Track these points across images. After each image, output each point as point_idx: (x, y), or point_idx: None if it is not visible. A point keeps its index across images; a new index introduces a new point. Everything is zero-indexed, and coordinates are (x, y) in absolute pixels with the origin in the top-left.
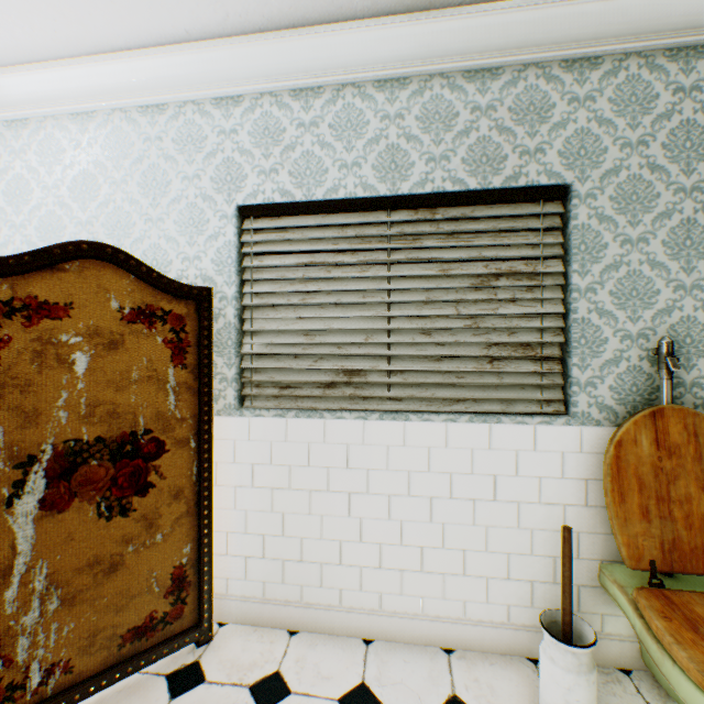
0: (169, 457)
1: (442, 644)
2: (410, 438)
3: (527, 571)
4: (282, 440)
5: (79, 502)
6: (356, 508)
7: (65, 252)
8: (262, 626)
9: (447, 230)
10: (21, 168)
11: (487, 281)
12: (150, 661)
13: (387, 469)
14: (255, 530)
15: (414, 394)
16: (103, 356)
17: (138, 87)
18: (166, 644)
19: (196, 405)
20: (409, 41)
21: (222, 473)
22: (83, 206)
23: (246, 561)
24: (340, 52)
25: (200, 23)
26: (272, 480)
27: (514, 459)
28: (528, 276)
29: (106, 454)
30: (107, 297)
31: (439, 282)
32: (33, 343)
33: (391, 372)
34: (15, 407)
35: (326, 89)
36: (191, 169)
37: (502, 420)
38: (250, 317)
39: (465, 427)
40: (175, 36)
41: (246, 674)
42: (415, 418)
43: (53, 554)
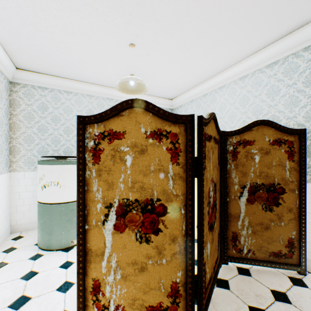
0: (286, 195)
1: None
2: None
3: None
4: None
5: (256, 202)
6: None
7: (252, 125)
8: None
9: None
10: (222, 100)
11: None
12: (279, 267)
13: None
14: None
15: None
16: (263, 157)
17: (265, 59)
18: (285, 264)
19: (297, 176)
20: None
21: (308, 207)
22: (242, 107)
23: None
24: None
25: (300, 22)
26: None
27: None
28: None
29: (263, 189)
30: (264, 137)
31: None
32: (244, 153)
33: None
34: (240, 171)
35: None
36: (290, 82)
37: None
38: None
39: None
40: (285, 33)
41: None
42: None
43: (249, 216)
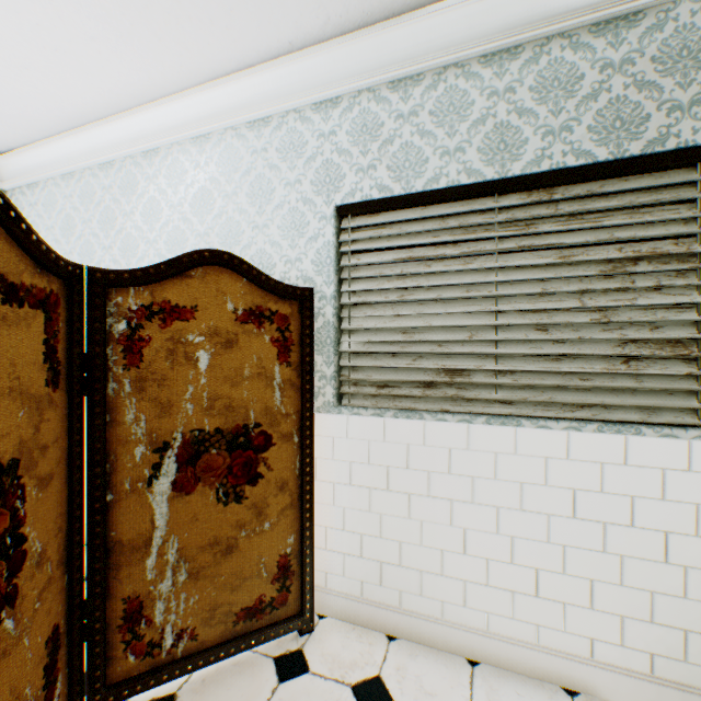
0: (275, 450)
1: (562, 682)
2: (522, 446)
3: (678, 617)
4: (379, 440)
5: (202, 486)
6: (459, 517)
7: (191, 260)
8: (359, 625)
9: (567, 211)
10: (154, 192)
11: (621, 266)
12: (259, 641)
13: (495, 478)
14: (353, 528)
15: (526, 397)
16: (221, 354)
17: (246, 104)
18: (273, 627)
19: (298, 401)
20: (522, 4)
21: (321, 469)
22: (201, 219)
23: (344, 558)
24: (442, 32)
25: (303, 32)
26: (369, 479)
27: (659, 479)
28: (678, 258)
29: (223, 444)
30: (224, 300)
31: (557, 270)
32: (167, 343)
33: (498, 372)
34: (154, 399)
35: (425, 75)
36: (293, 175)
37: (641, 432)
38: (347, 315)
39: (592, 437)
40: (279, 50)
41: (347, 673)
42: (528, 424)
43: (182, 531)
